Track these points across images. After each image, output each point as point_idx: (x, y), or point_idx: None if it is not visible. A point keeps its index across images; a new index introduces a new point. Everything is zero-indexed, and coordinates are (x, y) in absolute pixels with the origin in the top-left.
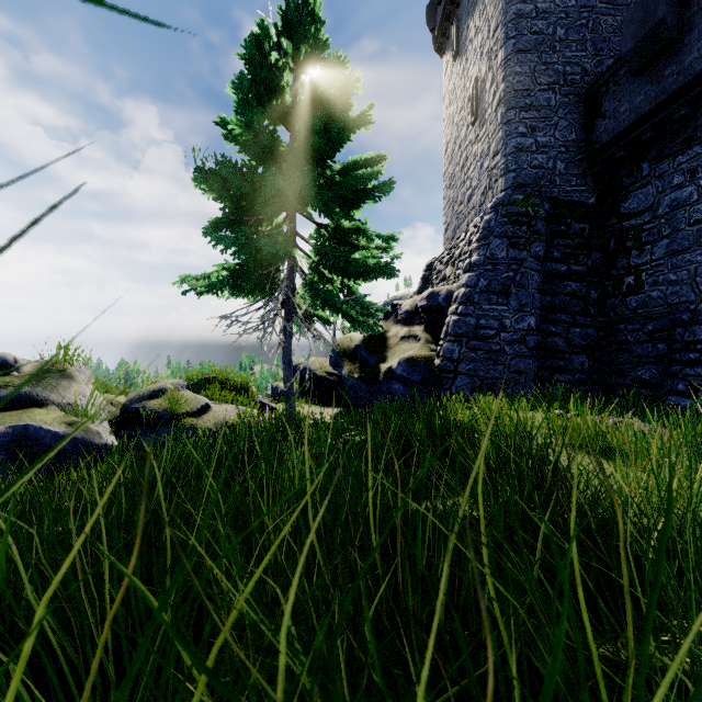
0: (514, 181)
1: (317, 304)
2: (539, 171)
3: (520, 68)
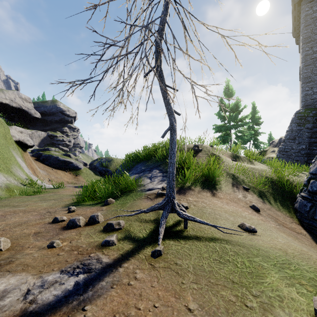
0: (304, 105)
1: (243, 143)
2: (314, 100)
3: (306, 71)
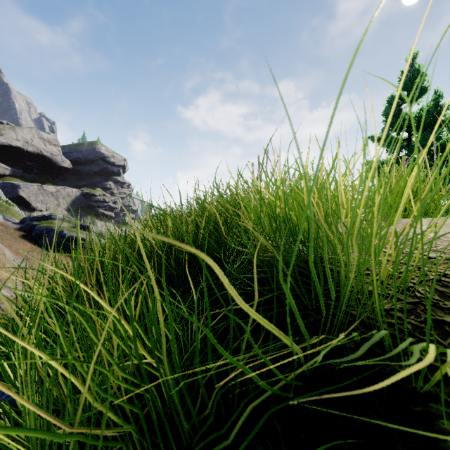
0: None
1: None
2: None
3: None
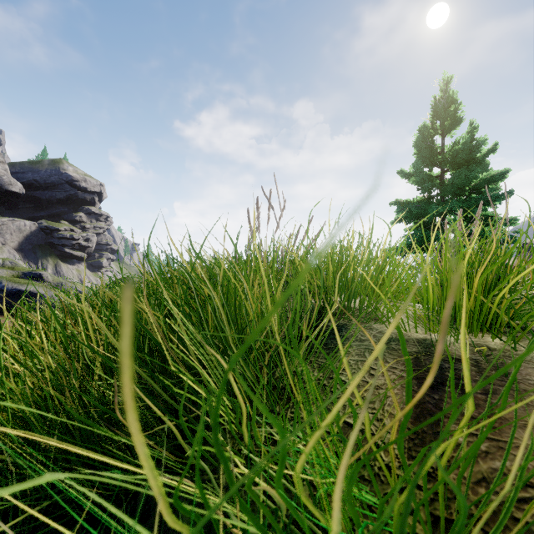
0: None
1: None
2: None
3: None
